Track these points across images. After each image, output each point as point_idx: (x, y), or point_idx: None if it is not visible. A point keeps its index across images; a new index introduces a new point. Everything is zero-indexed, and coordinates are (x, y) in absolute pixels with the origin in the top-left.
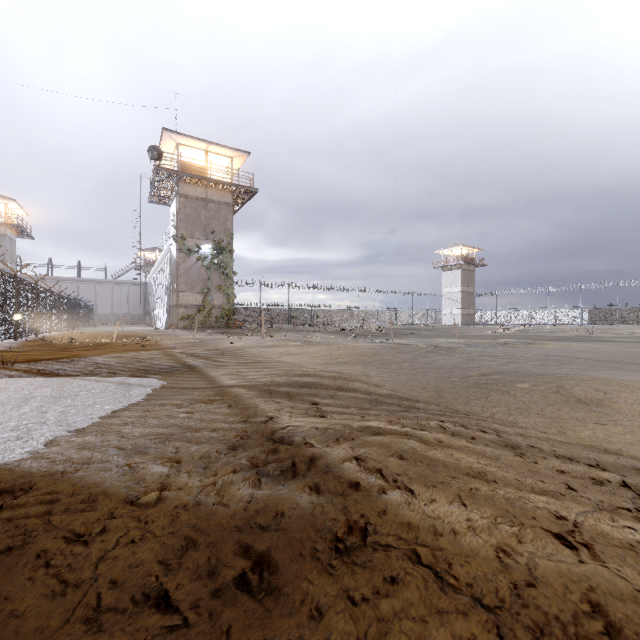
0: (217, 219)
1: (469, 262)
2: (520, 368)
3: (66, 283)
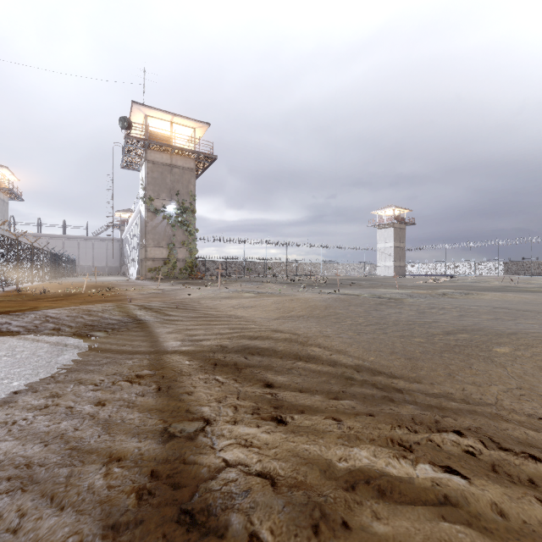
0: (181, 182)
1: (400, 221)
2: (479, 324)
3: (53, 239)
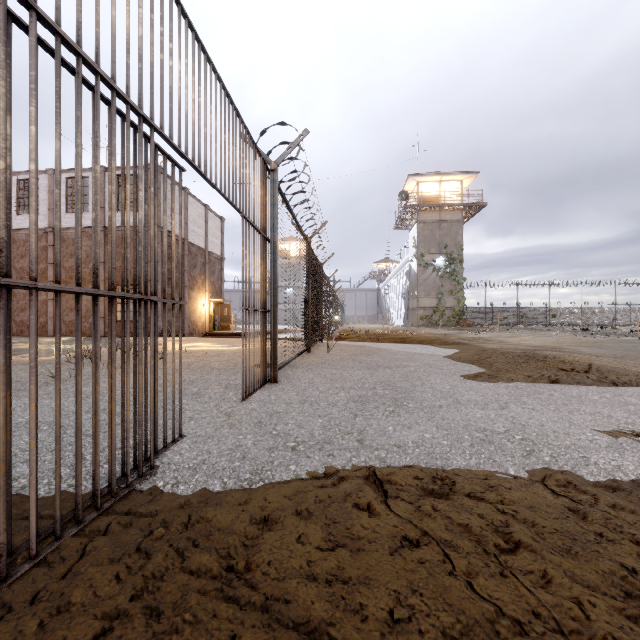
0: (449, 235)
1: None
2: None
3: None
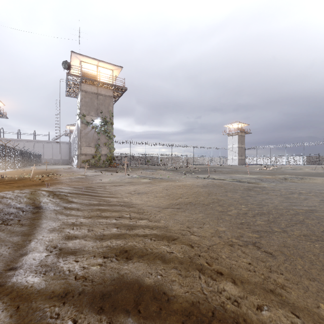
0: (104, 105)
1: (242, 131)
2: None
3: (27, 142)
